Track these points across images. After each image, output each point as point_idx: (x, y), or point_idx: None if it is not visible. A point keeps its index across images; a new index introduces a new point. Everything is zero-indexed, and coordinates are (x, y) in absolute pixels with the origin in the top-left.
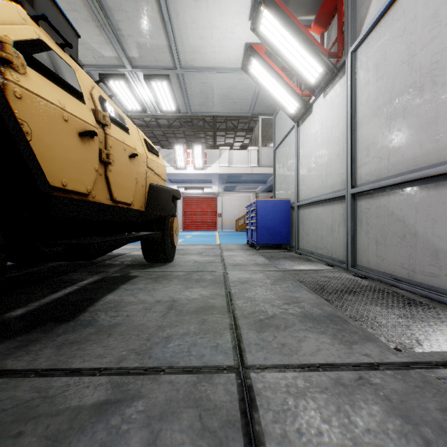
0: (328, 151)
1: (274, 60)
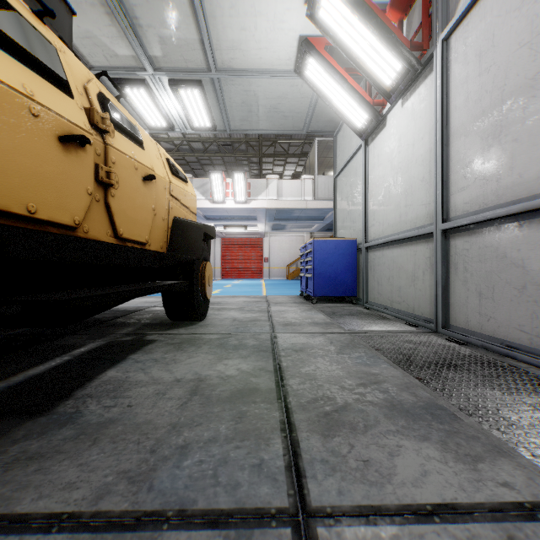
0: (408, 174)
1: (336, 59)
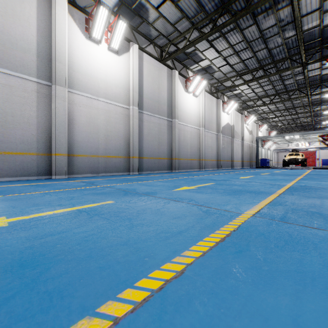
0: None
1: None
